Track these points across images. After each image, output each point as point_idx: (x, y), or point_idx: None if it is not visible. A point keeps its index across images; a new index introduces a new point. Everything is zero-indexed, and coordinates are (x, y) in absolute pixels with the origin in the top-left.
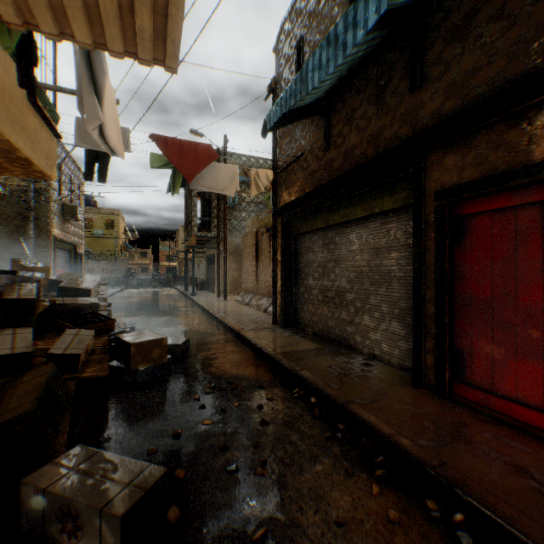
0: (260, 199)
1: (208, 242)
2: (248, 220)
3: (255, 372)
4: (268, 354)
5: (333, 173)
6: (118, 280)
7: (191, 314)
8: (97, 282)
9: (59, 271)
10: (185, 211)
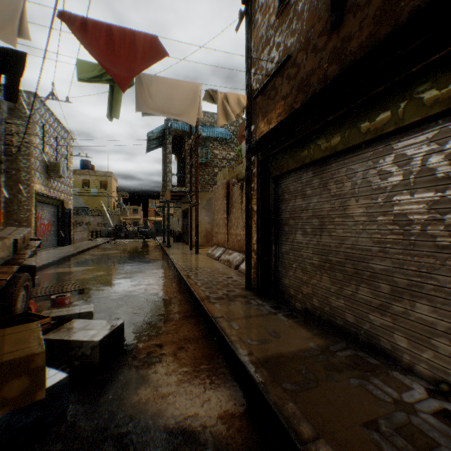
0: (232, 155)
1: (183, 197)
2: (219, 173)
3: (217, 409)
4: (241, 361)
5: (350, 60)
6: (108, 232)
7: (158, 269)
8: (5, 238)
9: (45, 224)
10: (163, 169)
